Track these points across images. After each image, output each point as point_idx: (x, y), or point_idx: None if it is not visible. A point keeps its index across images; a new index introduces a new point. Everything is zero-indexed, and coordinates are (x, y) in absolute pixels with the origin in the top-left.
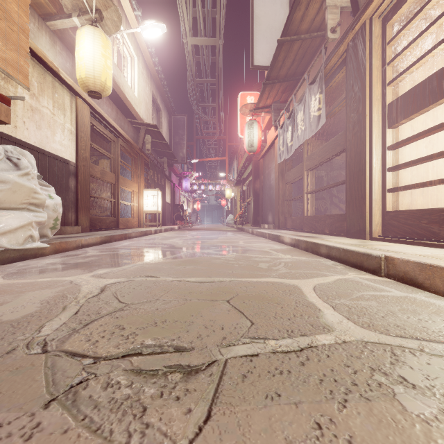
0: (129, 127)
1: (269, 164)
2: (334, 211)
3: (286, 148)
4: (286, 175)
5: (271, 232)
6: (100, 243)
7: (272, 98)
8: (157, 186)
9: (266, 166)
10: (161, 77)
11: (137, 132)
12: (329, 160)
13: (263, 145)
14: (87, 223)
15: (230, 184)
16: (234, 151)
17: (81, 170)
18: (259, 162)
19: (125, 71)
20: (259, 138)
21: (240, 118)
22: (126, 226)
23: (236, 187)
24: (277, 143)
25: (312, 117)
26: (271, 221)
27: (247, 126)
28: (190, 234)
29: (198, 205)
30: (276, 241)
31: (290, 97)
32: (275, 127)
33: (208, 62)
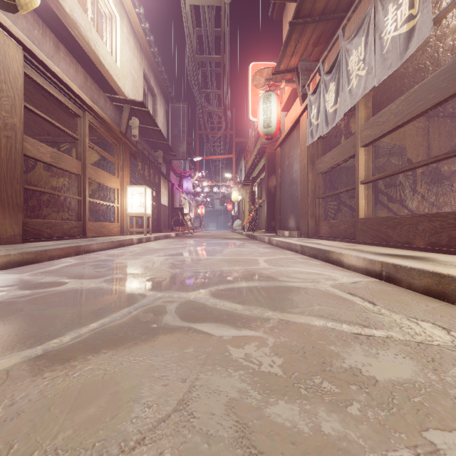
0: (107, 104)
1: (290, 152)
2: (381, 213)
3: (325, 117)
4: (318, 163)
5: (306, 244)
6: (6, 267)
7: (299, 56)
8: (148, 183)
9: (285, 155)
10: (154, 51)
11: (120, 113)
12: (375, 143)
13: (277, 136)
14: (15, 229)
15: (237, 185)
16: (241, 149)
17: (1, 143)
18: (273, 155)
19: (103, 31)
20: (278, 115)
21: (251, 95)
22: (100, 233)
23: (244, 189)
24: (304, 119)
25: (389, 42)
26: (294, 227)
27: (262, 100)
28: (185, 245)
29: (201, 210)
30: (320, 260)
31: (324, 52)
32: (301, 99)
33: (211, 34)
